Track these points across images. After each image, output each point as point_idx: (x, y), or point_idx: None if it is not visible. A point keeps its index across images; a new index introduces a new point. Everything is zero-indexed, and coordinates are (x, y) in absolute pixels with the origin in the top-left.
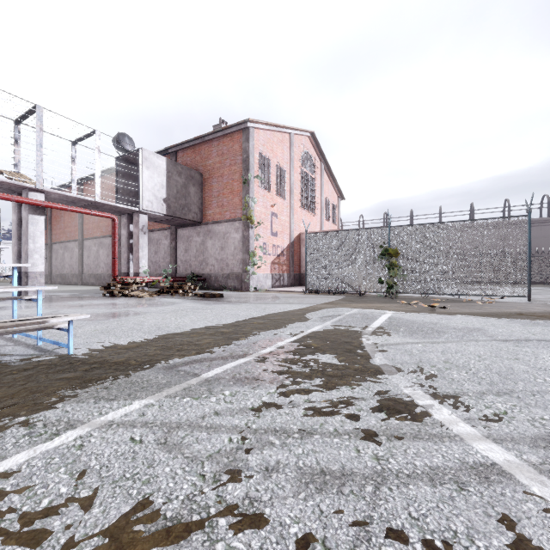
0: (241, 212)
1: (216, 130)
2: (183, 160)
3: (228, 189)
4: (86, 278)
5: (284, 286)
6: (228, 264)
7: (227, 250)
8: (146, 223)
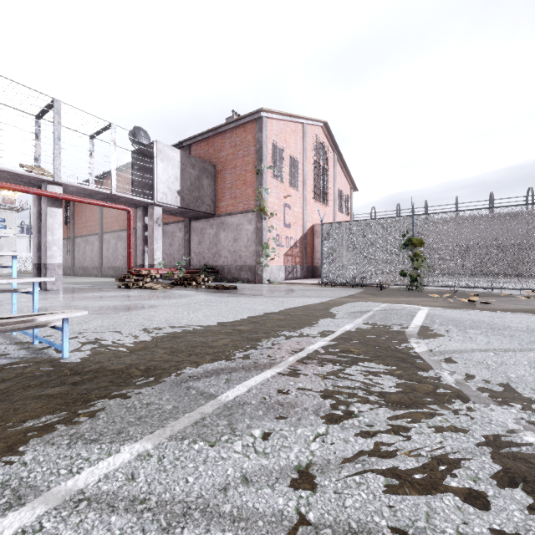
0: (254, 203)
1: (229, 121)
2: (197, 153)
3: (241, 180)
4: (105, 270)
5: (297, 278)
6: (241, 256)
7: (240, 242)
8: (160, 216)
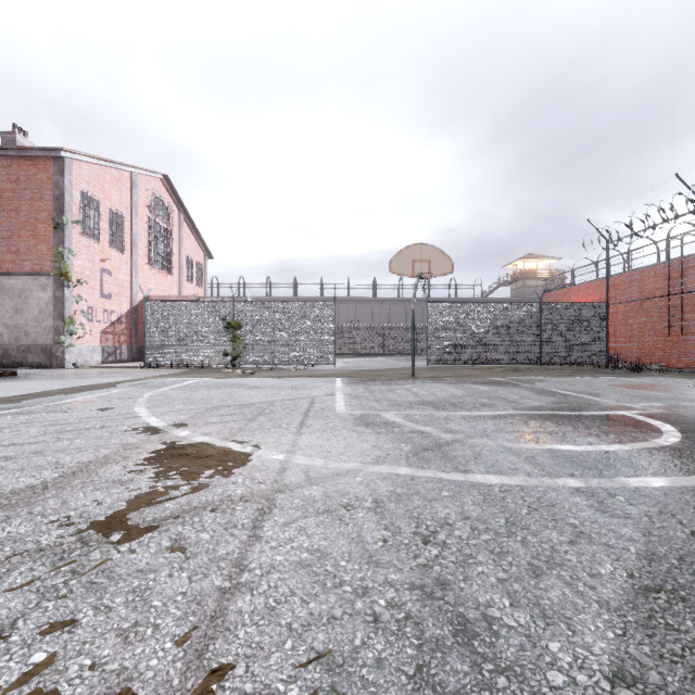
0: (52, 265)
1: (5, 146)
2: None
3: (28, 231)
4: None
5: (122, 361)
6: (28, 332)
7: (26, 314)
8: None
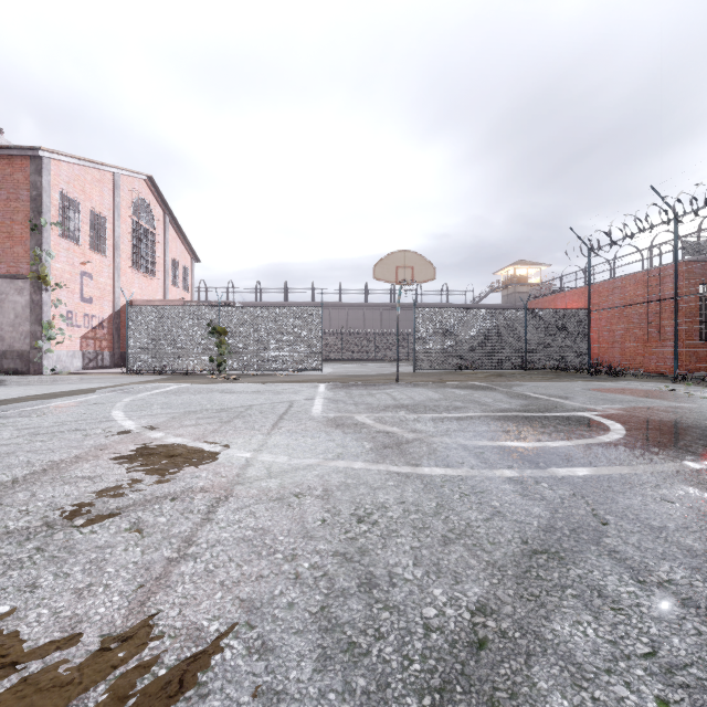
0: (29, 268)
1: None
2: None
3: (3, 232)
4: None
5: (103, 368)
6: (3, 337)
7: (1, 318)
8: None
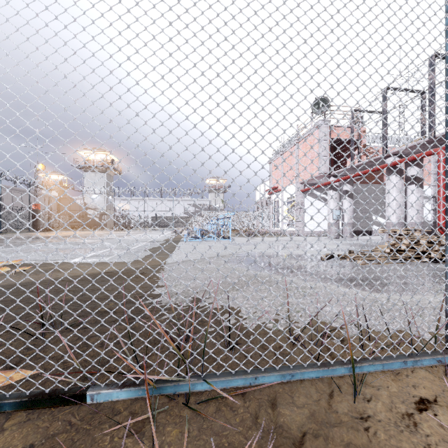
0: None
1: None
2: None
3: None
4: None
5: None
6: None
7: None
8: None
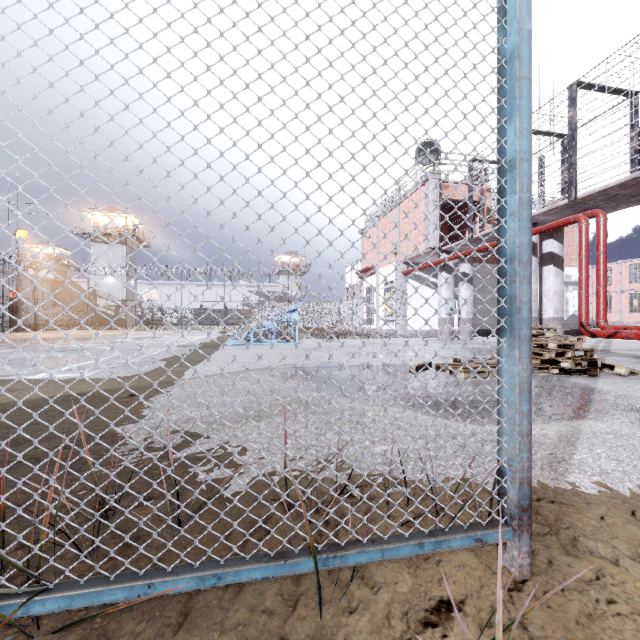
0: None
1: None
2: None
3: None
4: None
5: None
6: None
7: None
8: None
